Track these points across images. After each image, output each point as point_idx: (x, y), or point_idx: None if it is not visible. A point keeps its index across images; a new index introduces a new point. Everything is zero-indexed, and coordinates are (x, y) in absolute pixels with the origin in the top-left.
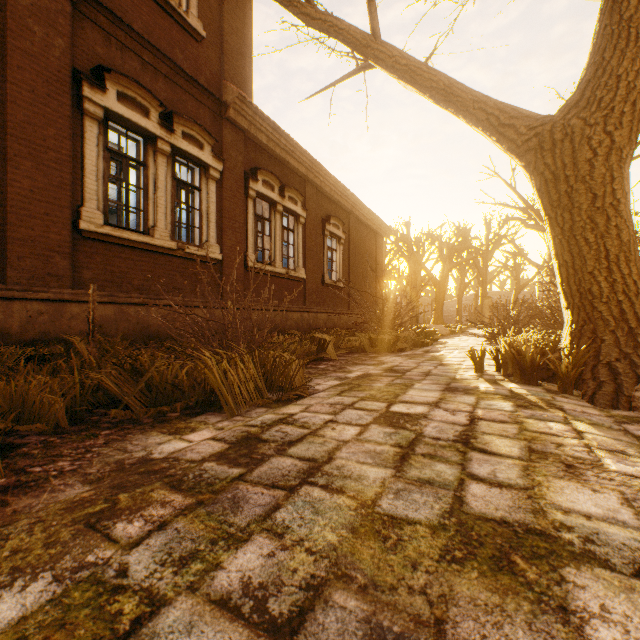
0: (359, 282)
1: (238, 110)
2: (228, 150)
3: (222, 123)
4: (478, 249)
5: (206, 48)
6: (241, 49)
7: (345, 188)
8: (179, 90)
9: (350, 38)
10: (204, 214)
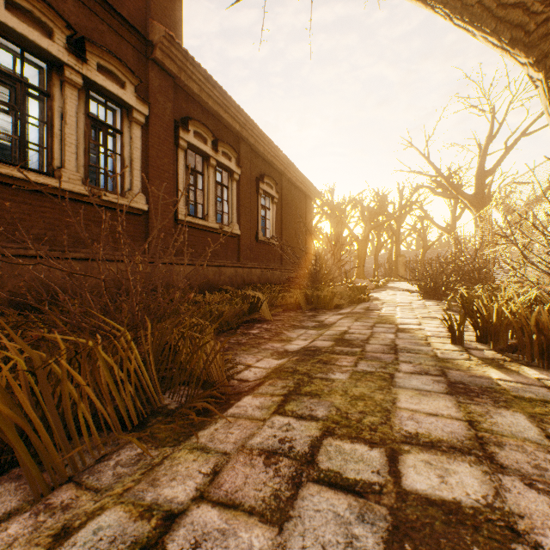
0: (291, 240)
1: (166, 51)
2: (155, 94)
3: (148, 64)
4: (395, 212)
5: None
6: None
7: (278, 149)
8: (95, 18)
9: None
10: (127, 160)
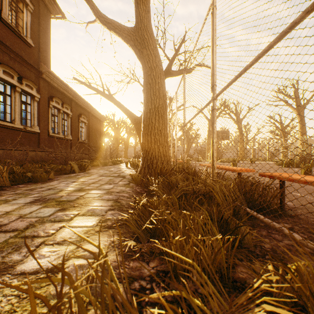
0: (93, 141)
1: (47, 75)
2: (42, 89)
3: (39, 79)
4: None
5: (33, 49)
6: (47, 49)
7: (88, 103)
8: (23, 66)
9: (98, 92)
10: (32, 114)
